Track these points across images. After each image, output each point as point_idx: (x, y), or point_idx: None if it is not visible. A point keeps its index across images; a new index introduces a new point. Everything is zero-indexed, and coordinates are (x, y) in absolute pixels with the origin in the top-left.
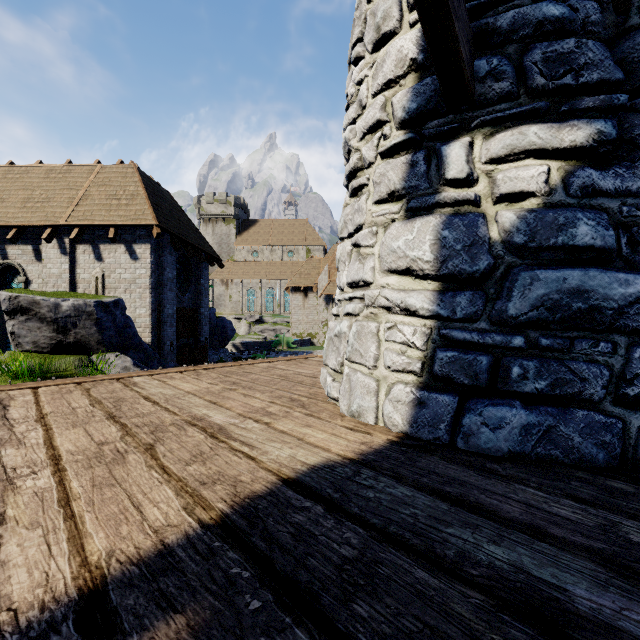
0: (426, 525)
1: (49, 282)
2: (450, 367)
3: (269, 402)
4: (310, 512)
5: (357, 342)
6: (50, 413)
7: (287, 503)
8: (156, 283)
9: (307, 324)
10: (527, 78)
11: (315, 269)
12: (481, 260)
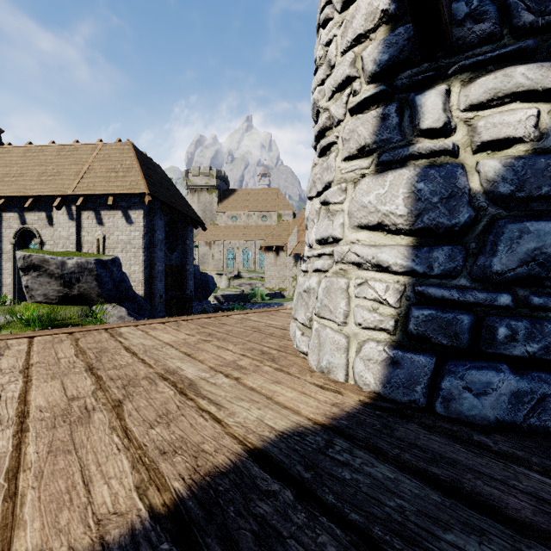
0: (418, 526)
1: (59, 243)
2: (427, 326)
3: (240, 355)
4: (277, 499)
5: (326, 298)
6: (36, 363)
7: (252, 484)
8: (148, 244)
9: (278, 279)
10: (512, 17)
11: (285, 231)
12: (461, 212)
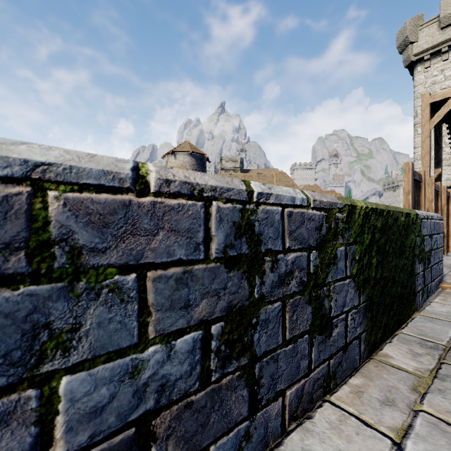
0: None
1: None
2: None
3: None
4: None
5: None
6: None
7: None
8: None
9: None
10: None
11: None
12: None
